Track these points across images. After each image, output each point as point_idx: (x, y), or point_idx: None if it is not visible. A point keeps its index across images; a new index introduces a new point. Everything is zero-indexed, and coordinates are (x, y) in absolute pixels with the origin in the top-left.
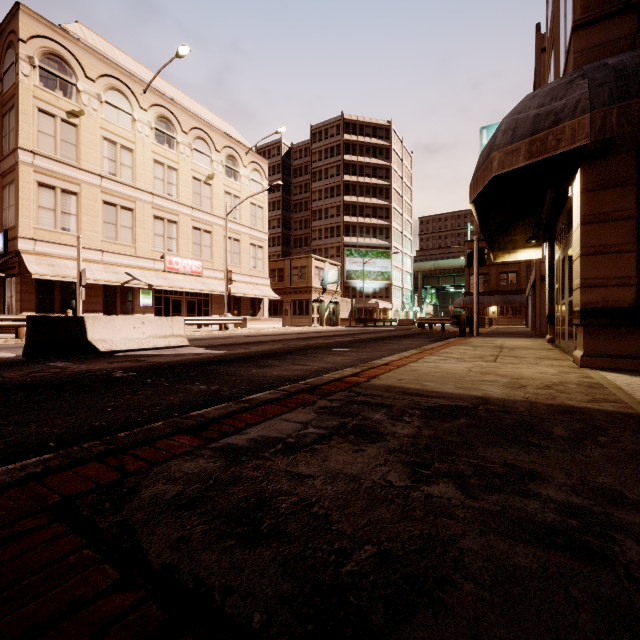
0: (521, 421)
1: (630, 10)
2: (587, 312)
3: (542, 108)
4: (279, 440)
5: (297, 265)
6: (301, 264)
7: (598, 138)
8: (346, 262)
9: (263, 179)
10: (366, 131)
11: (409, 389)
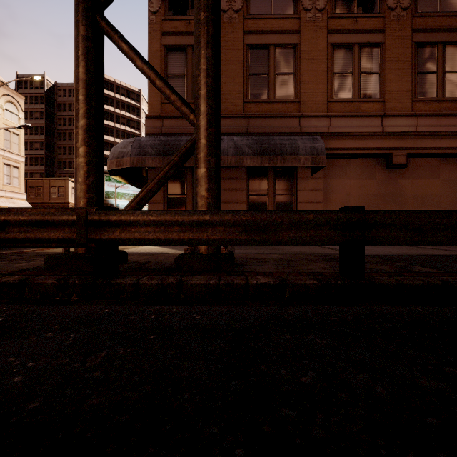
0: None
1: (160, 118)
2: None
3: (121, 149)
4: None
5: (55, 185)
6: (59, 184)
7: (132, 166)
8: (105, 185)
9: (19, 111)
10: (122, 91)
11: (47, 252)
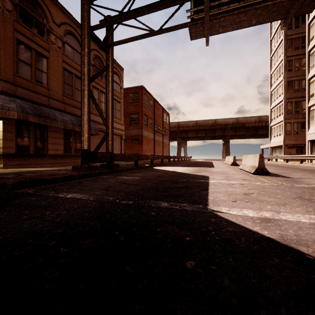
0: (30, 172)
1: (15, 85)
2: (5, 154)
3: (4, 104)
4: (16, 176)
5: None
6: None
7: (19, 118)
8: None
9: None
10: None
11: None
